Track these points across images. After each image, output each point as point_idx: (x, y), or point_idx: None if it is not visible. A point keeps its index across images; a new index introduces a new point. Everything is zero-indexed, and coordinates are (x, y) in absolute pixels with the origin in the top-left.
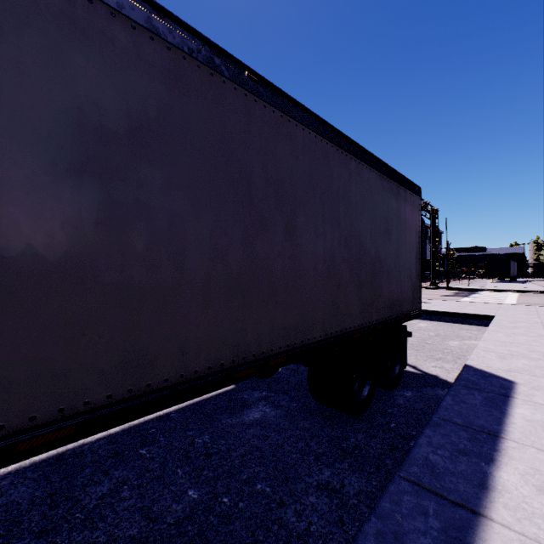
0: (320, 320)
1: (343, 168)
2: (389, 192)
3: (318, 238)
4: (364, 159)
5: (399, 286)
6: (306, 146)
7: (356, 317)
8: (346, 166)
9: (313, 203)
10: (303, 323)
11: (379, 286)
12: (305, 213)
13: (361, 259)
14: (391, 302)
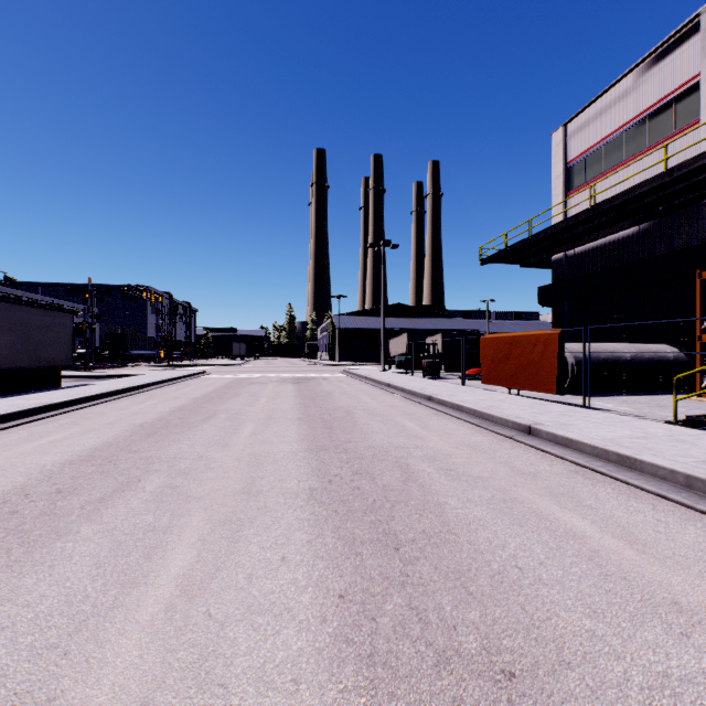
0: (8, 362)
1: (20, 311)
2: (48, 315)
3: (8, 336)
4: (31, 306)
5: (55, 354)
6: (3, 308)
7: (27, 363)
8: (21, 310)
9: (5, 325)
10: (1, 362)
11: (41, 353)
12: (2, 329)
13: (30, 343)
14: (50, 360)
